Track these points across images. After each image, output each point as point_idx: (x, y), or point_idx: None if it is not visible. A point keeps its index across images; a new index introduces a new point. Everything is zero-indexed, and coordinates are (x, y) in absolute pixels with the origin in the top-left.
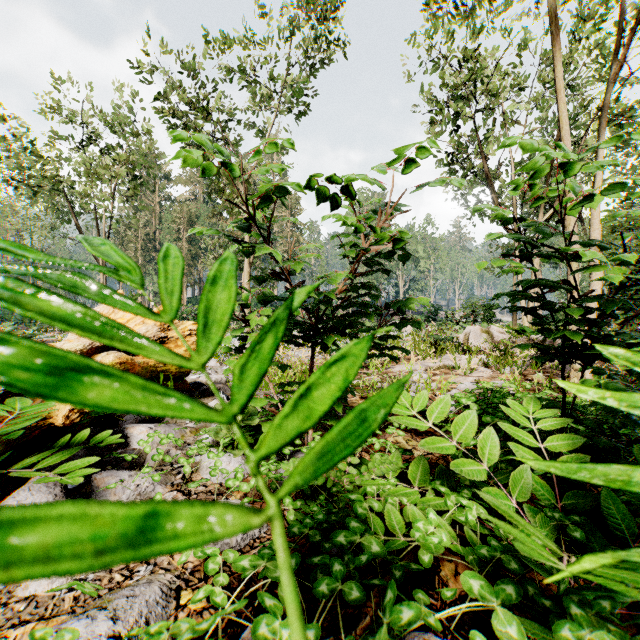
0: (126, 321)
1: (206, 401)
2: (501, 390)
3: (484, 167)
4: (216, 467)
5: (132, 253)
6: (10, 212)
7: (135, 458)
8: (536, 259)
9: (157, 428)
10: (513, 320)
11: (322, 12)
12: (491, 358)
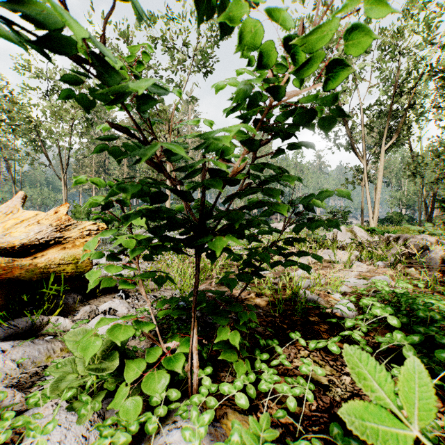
0: (20, 221)
1: (106, 299)
2: (406, 294)
3: None
4: None
5: (88, 175)
6: None
7: None
8: (380, 177)
9: (13, 350)
10: (361, 222)
11: None
12: (362, 253)
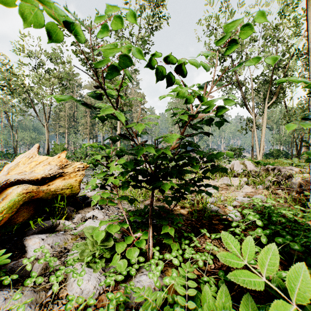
0: (38, 163)
1: (88, 210)
2: (270, 207)
3: (238, 79)
4: (73, 296)
5: (62, 123)
6: (1, 102)
7: (22, 270)
8: (264, 126)
9: (47, 239)
10: (251, 156)
11: (156, 1)
12: (249, 179)
